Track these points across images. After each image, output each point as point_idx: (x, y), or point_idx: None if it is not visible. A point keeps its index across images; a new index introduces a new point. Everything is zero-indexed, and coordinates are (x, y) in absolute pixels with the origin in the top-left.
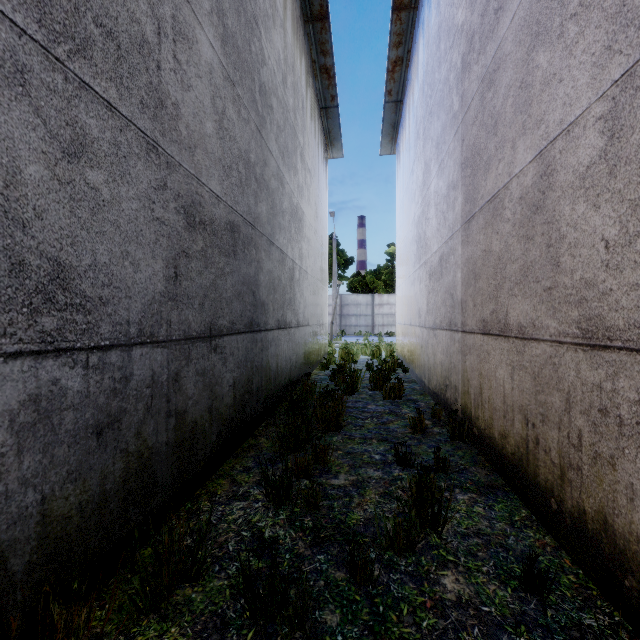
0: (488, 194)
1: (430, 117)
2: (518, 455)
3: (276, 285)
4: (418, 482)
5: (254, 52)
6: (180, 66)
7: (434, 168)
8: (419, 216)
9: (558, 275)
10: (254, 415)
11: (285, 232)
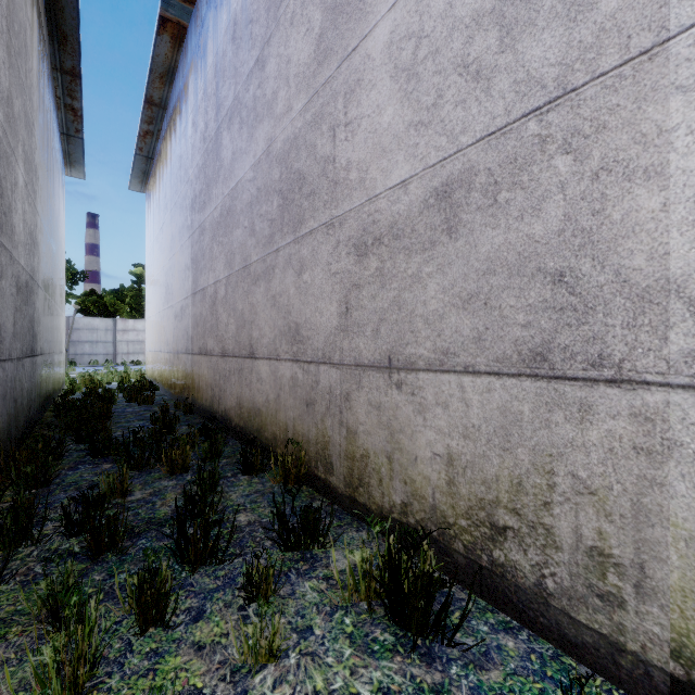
0: (202, 286)
1: (175, 207)
2: (210, 405)
3: (40, 319)
4: (163, 418)
5: (33, 148)
6: (16, 202)
7: (178, 245)
8: (168, 269)
9: (218, 331)
10: (33, 418)
11: (44, 273)
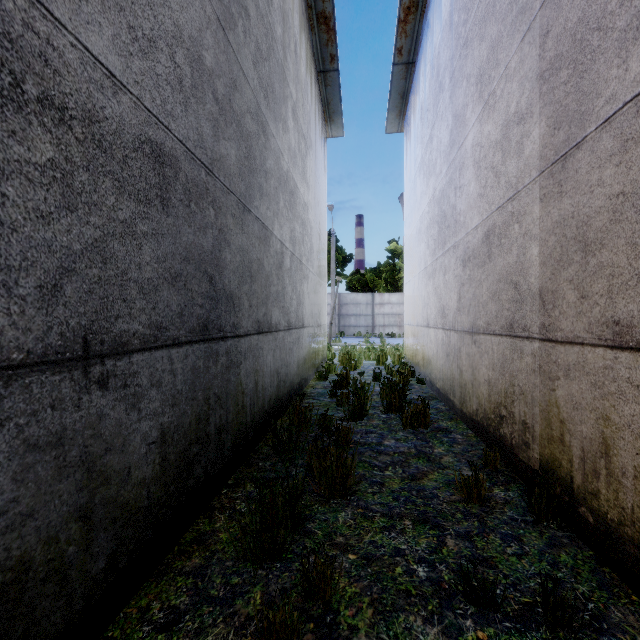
0: (635, 83)
1: (464, 49)
2: None
3: (254, 271)
4: None
5: None
6: None
7: (473, 113)
8: (443, 189)
9: None
10: (212, 473)
11: (269, 201)
